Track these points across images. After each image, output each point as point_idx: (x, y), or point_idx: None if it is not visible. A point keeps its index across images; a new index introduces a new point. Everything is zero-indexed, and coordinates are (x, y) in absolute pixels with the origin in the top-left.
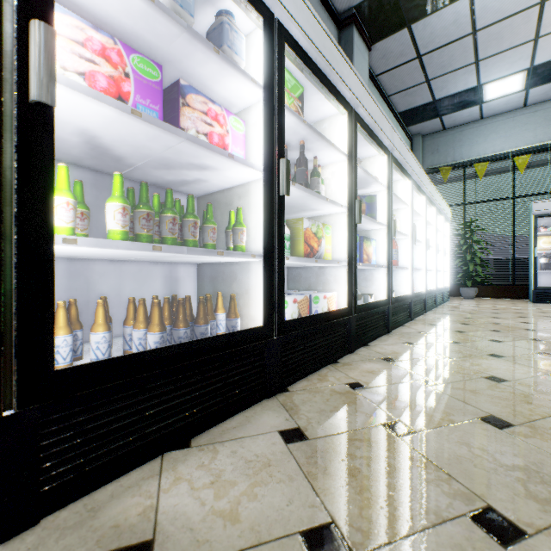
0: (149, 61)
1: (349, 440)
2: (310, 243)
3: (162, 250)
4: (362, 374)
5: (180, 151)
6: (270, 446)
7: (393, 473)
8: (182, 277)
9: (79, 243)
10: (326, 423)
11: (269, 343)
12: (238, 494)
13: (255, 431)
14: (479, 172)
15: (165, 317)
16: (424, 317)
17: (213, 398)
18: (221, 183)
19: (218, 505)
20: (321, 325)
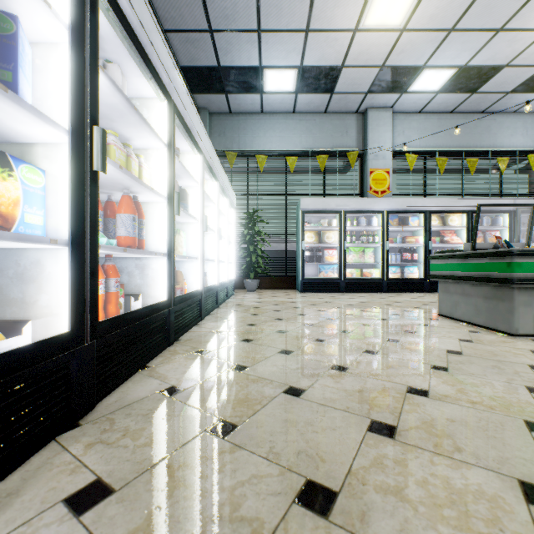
0: None
1: None
2: None
3: None
4: None
5: None
6: None
7: None
8: None
9: None
10: None
11: None
12: None
13: None
14: (260, 164)
15: None
16: (195, 331)
17: None
18: None
19: None
20: None
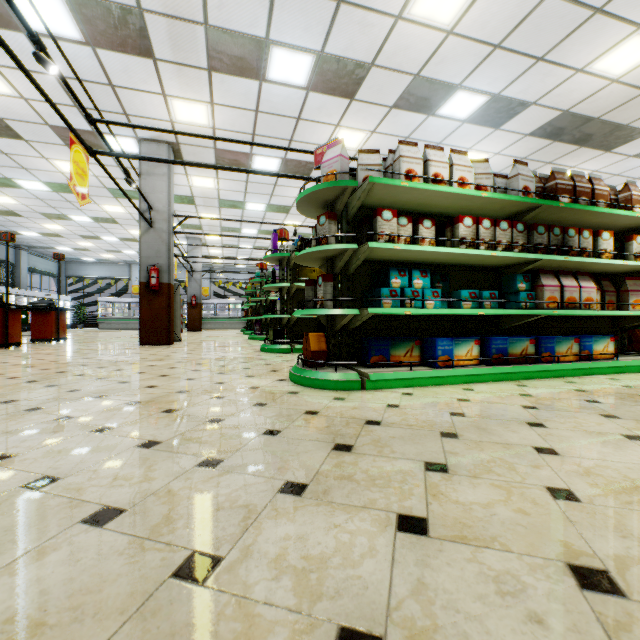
0: None
1: None
2: None
3: None
4: None
5: None
6: None
7: None
8: None
9: None
10: None
11: None
12: None
13: None
14: (87, 282)
15: None
16: None
17: None
18: None
19: None
20: None
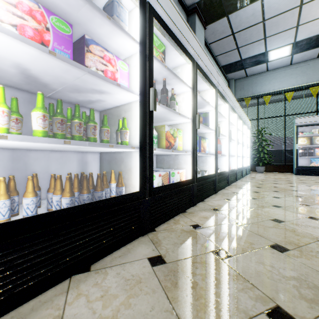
0: (63, 21)
1: (191, 263)
2: (169, 140)
3: (71, 143)
4: (200, 219)
5: (85, 81)
6: (142, 268)
7: (218, 284)
8: (89, 161)
9: (9, 138)
10: (178, 251)
11: (143, 201)
12: (119, 304)
13: (132, 258)
14: (266, 101)
15: (75, 186)
16: (235, 183)
17: (106, 237)
18: (114, 103)
19: (104, 313)
20: (176, 189)
